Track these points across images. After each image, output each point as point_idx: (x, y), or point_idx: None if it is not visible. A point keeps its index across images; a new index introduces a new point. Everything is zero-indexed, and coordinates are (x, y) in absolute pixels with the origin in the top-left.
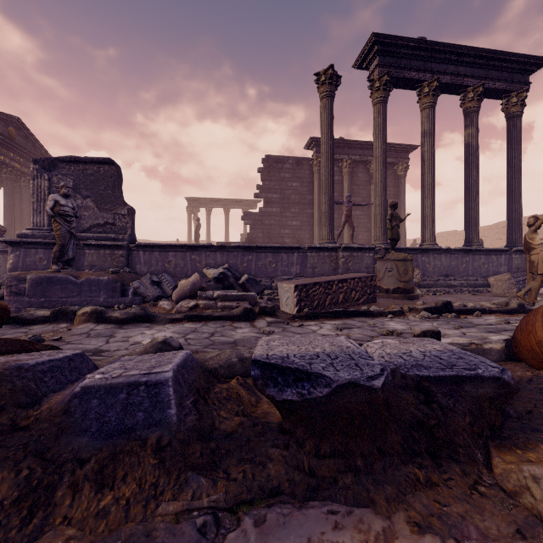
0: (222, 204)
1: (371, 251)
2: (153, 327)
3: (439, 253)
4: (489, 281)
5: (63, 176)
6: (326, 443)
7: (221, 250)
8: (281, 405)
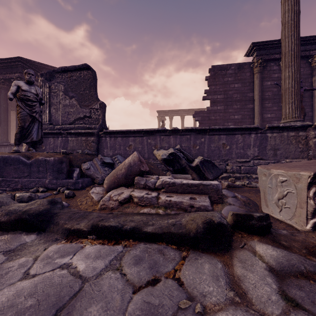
0: (179, 113)
1: None
2: (16, 257)
3: None
4: None
5: (57, 83)
6: None
7: (174, 134)
8: None
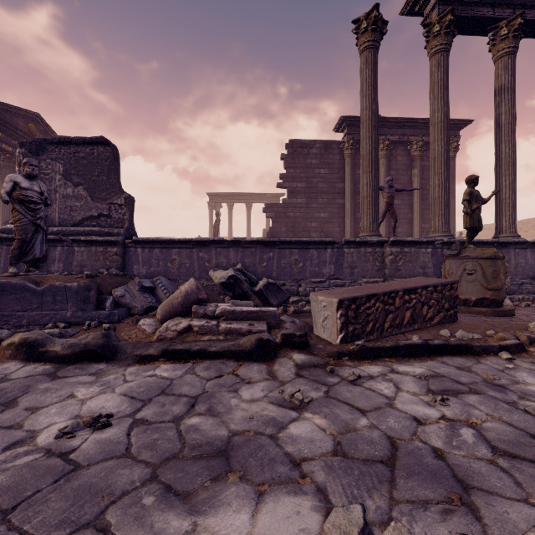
0: (244, 198)
1: (428, 246)
2: (104, 375)
3: (522, 247)
4: None
5: (52, 160)
6: None
7: (234, 246)
8: None
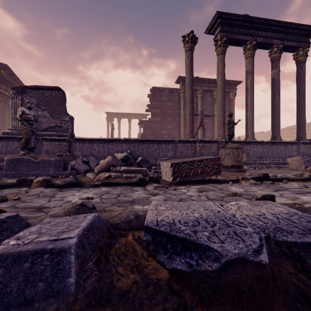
0: (127, 116)
1: (215, 143)
2: (81, 190)
3: (256, 144)
4: (288, 161)
5: (30, 97)
6: None
7: (125, 142)
8: (170, 271)
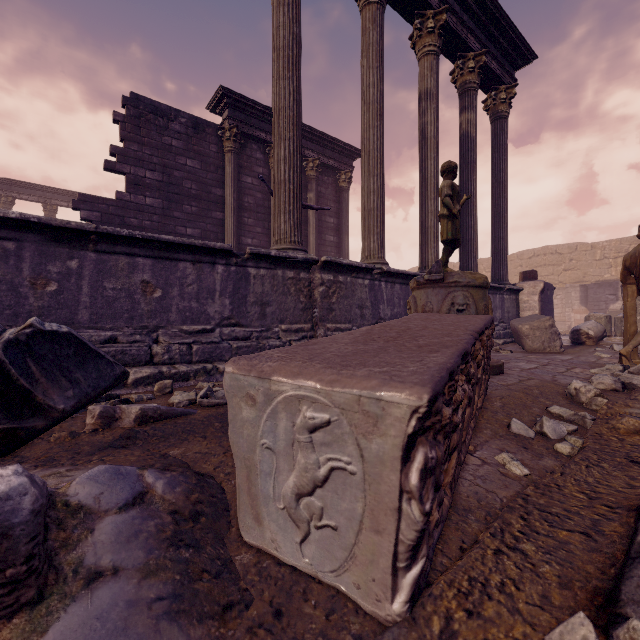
0: (40, 194)
1: (366, 275)
2: None
3: None
4: (523, 329)
5: None
6: None
7: None
8: None
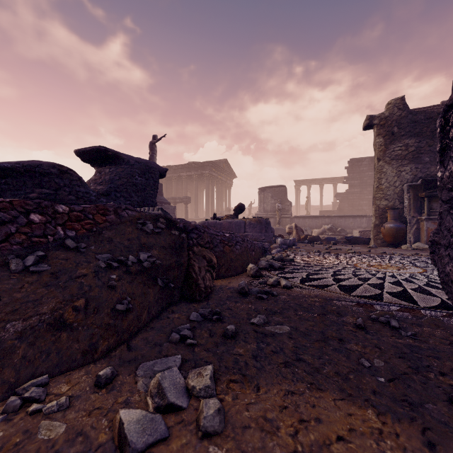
0: (318, 182)
1: None
2: None
3: None
4: None
5: (267, 193)
6: (352, 242)
7: (327, 218)
8: (348, 240)
